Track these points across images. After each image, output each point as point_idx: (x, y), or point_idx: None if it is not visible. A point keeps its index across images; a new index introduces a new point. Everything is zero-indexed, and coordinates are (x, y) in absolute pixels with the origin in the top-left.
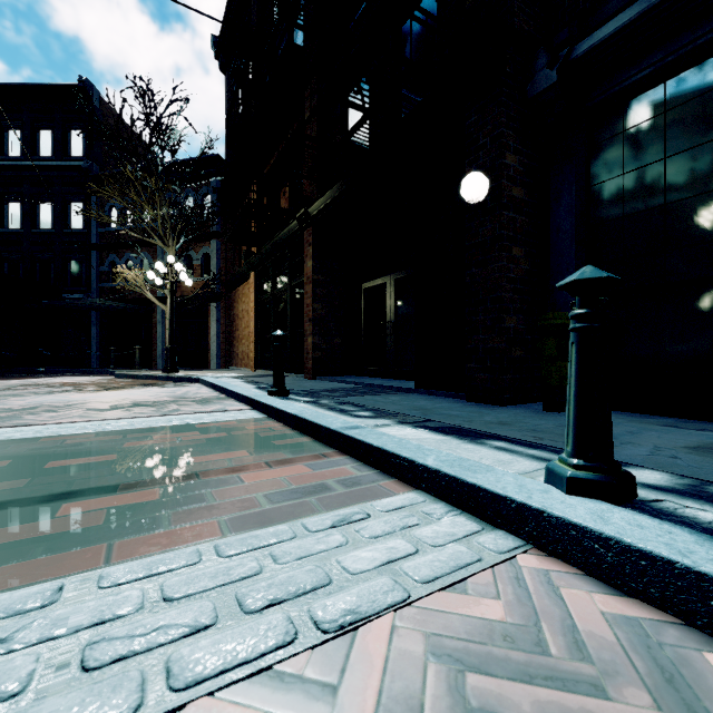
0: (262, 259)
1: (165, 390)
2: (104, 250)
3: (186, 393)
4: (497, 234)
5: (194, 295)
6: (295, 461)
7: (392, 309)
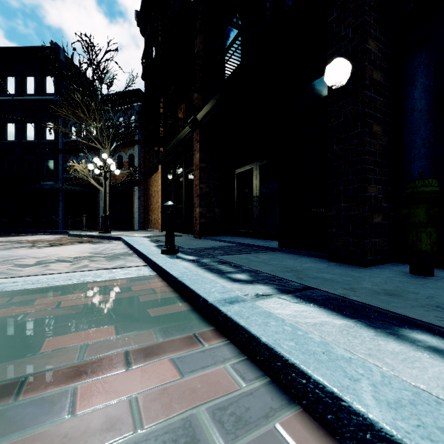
0: (166, 155)
1: (92, 246)
2: (67, 153)
3: (105, 249)
4: (359, 112)
5: (122, 181)
6: (162, 351)
7: (258, 187)
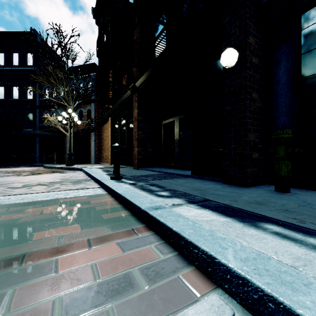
0: (114, 110)
1: (61, 175)
2: (42, 108)
3: (71, 177)
4: (243, 84)
5: (82, 129)
6: (111, 239)
7: (178, 133)
